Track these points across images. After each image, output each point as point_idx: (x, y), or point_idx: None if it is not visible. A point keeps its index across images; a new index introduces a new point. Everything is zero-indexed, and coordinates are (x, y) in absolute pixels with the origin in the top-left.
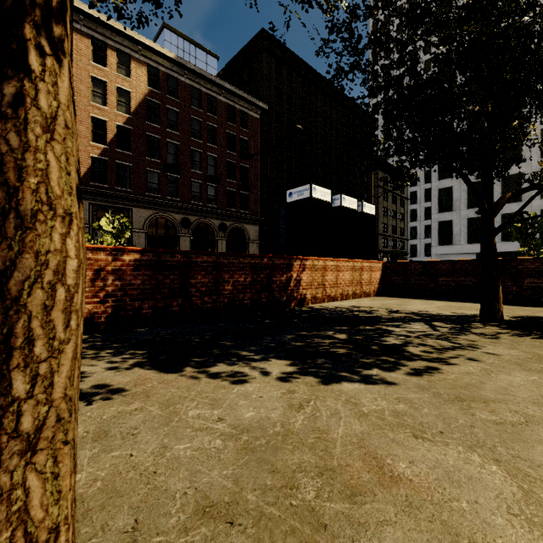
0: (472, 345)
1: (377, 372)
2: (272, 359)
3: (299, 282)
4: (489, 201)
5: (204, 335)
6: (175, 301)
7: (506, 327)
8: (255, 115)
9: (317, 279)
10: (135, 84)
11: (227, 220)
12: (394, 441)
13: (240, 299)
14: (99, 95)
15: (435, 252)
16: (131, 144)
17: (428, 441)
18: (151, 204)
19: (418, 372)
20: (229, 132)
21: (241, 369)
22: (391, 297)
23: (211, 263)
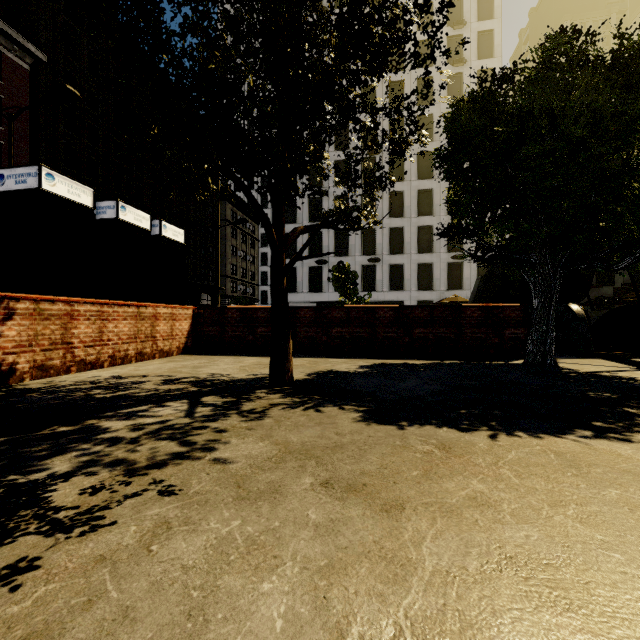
0: (209, 444)
1: None
2: None
3: None
4: (279, 231)
5: None
6: None
7: (292, 392)
8: (20, 62)
9: (50, 334)
10: None
11: None
12: None
13: None
14: None
15: None
16: None
17: None
18: None
19: None
20: None
21: None
22: (202, 355)
23: None
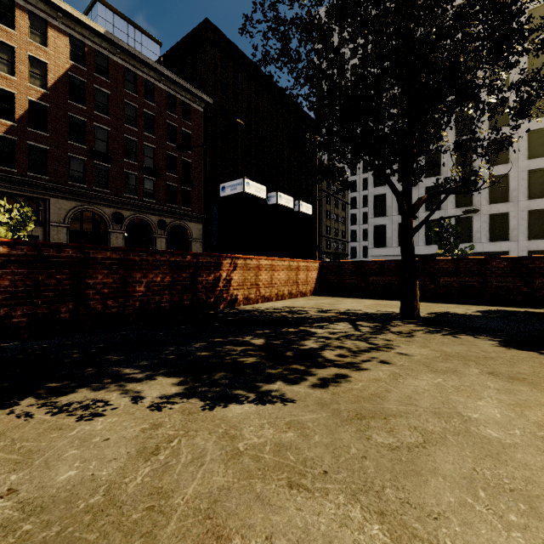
0: (387, 345)
1: (279, 387)
2: (159, 377)
3: (230, 282)
4: (408, 202)
5: (89, 348)
6: (63, 306)
7: (422, 324)
8: (199, 108)
9: (250, 279)
10: (53, 55)
11: (167, 216)
12: (259, 498)
13: (156, 301)
14: (4, 61)
15: (371, 254)
16: (47, 124)
17: (303, 491)
18: (74, 194)
19: (325, 383)
20: (169, 123)
21: (107, 395)
22: (326, 296)
23: (117, 260)
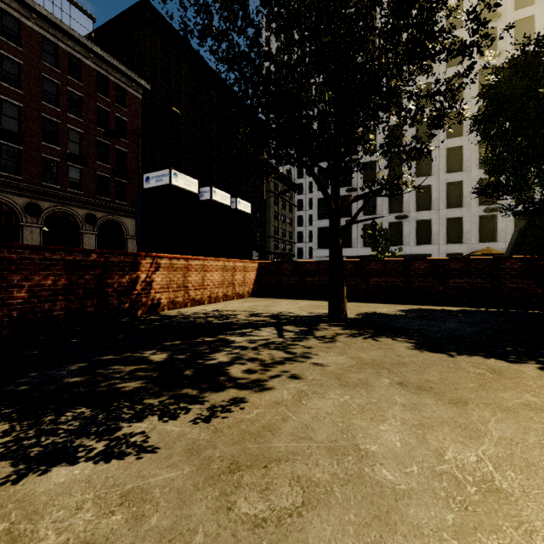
0: (305, 354)
1: (148, 426)
2: None
3: (151, 284)
4: (336, 201)
5: None
6: None
7: (348, 326)
8: (136, 94)
9: (177, 280)
10: None
11: (98, 210)
12: None
13: (45, 309)
14: None
15: (316, 254)
16: None
17: None
18: None
19: (212, 414)
20: (100, 106)
21: None
22: (265, 298)
23: None
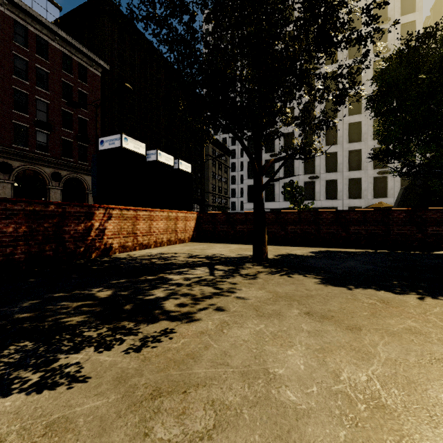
0: (230, 289)
1: (84, 357)
2: None
3: (104, 231)
4: (258, 163)
5: None
6: None
7: (268, 265)
8: (96, 72)
9: (127, 228)
10: None
11: (62, 169)
12: None
13: (7, 253)
14: None
15: (246, 207)
16: None
17: None
18: None
19: (143, 344)
20: (65, 81)
21: None
22: (202, 242)
23: None
